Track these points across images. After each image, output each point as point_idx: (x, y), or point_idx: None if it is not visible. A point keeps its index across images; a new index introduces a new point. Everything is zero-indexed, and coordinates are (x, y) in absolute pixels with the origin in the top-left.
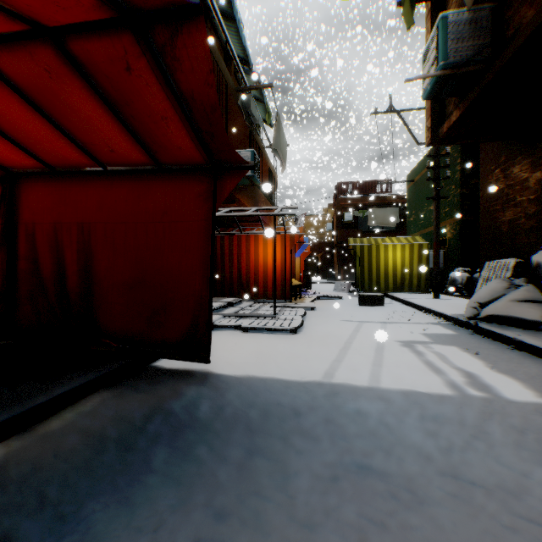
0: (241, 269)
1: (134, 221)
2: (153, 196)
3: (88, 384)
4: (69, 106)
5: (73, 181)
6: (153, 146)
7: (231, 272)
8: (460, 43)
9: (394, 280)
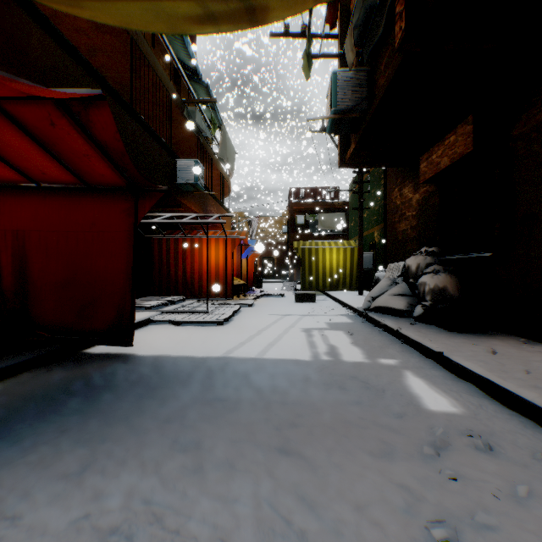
0: (186, 270)
1: (67, 230)
2: (84, 209)
3: (22, 364)
4: (5, 141)
5: (9, 194)
6: (81, 172)
7: (176, 272)
8: (346, 95)
9: (330, 280)
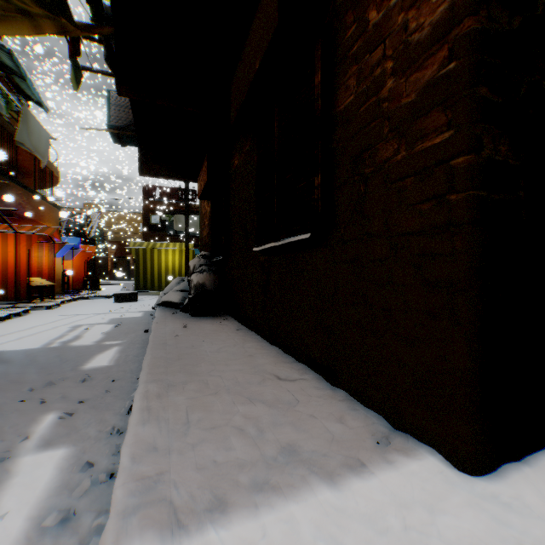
0: None
1: None
2: None
3: None
4: None
5: None
6: None
7: None
8: (120, 113)
9: (166, 280)
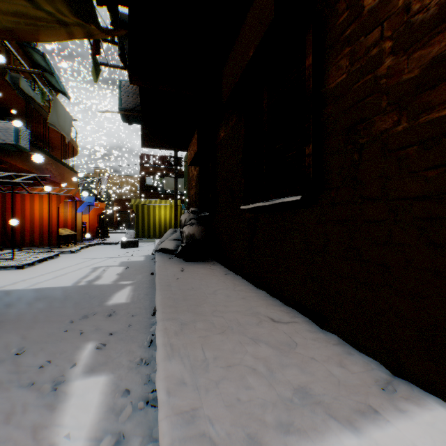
0: (8, 222)
1: None
2: None
3: None
4: None
5: None
6: None
7: None
8: (129, 98)
9: (159, 230)
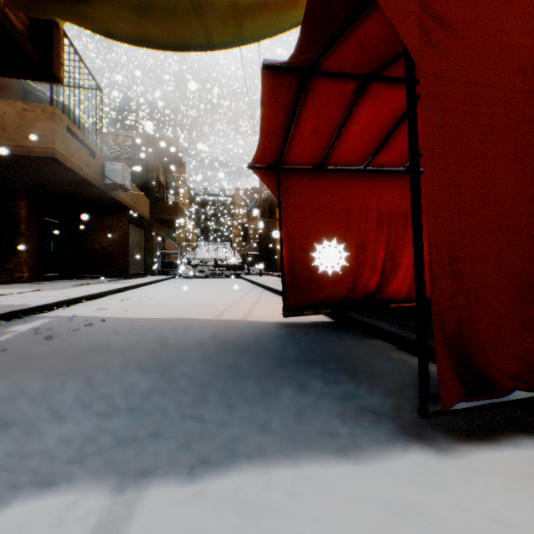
0: None
1: None
2: None
3: None
4: None
5: None
6: None
7: None
8: None
9: None
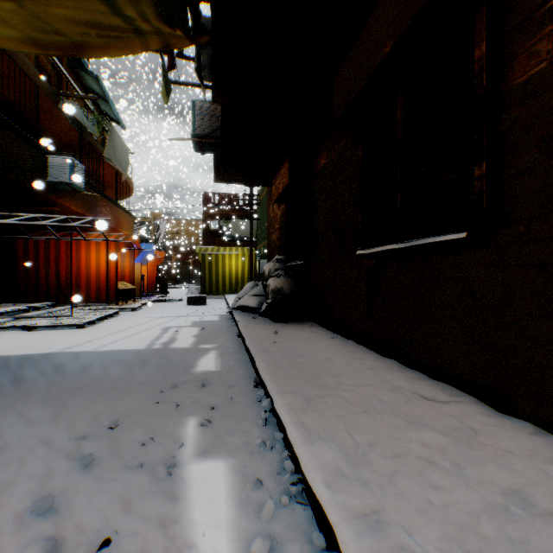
0: (62, 274)
1: None
2: None
3: None
4: None
5: None
6: None
7: (49, 277)
8: (203, 122)
9: (230, 284)
